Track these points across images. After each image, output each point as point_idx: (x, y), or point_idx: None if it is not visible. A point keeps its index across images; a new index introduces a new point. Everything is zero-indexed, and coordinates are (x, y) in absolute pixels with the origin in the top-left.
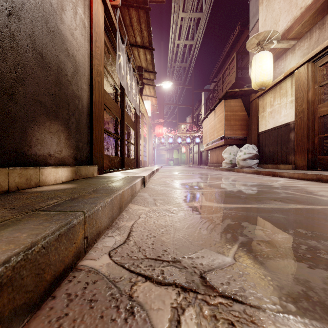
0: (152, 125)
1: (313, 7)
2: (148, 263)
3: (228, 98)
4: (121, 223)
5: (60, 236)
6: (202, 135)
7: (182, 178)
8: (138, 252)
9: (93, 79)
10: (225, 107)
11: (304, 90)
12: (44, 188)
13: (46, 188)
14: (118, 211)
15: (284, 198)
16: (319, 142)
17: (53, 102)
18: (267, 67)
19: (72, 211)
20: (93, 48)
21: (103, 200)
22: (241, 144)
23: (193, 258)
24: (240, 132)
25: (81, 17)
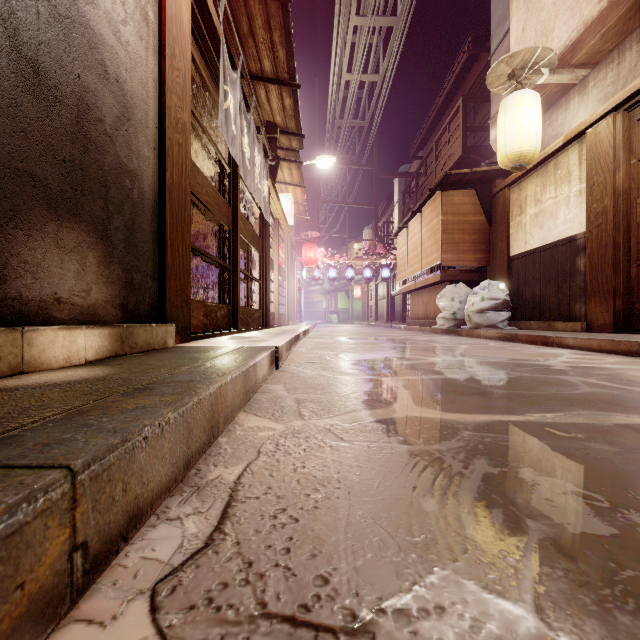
0: (296, 243)
1: None
2: None
3: (449, 187)
4: (209, 471)
5: None
6: (394, 262)
7: (356, 349)
8: (241, 586)
9: (167, 136)
10: (443, 207)
11: (606, 169)
12: (31, 378)
13: (36, 378)
14: (205, 437)
15: (590, 396)
16: (639, 275)
17: (66, 178)
18: (530, 123)
19: (31, 469)
20: (167, 70)
21: (156, 417)
22: (475, 281)
23: (412, 616)
24: (473, 257)
25: None
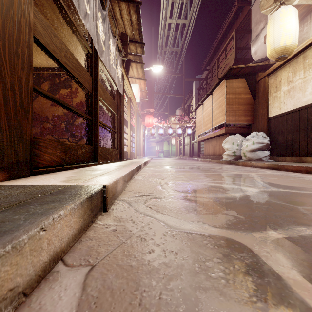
0: (142, 115)
1: None
2: None
3: (230, 77)
4: None
5: None
6: (194, 125)
7: (180, 176)
8: None
9: None
10: (227, 89)
11: None
12: None
13: None
14: None
15: None
16: None
17: None
18: (291, 27)
19: None
20: None
21: None
22: (244, 133)
23: None
24: (244, 119)
25: None
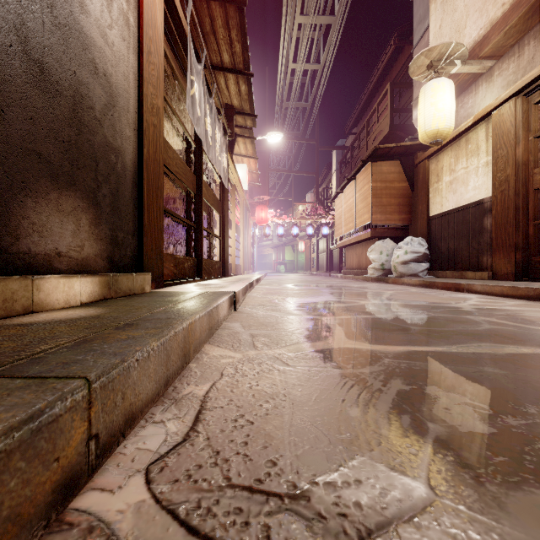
0: (250, 205)
1: (525, 2)
2: (234, 503)
3: (378, 159)
4: (184, 388)
5: (2, 455)
6: (333, 221)
7: (300, 294)
8: (212, 467)
9: (144, 119)
10: (373, 175)
11: (509, 144)
12: (40, 316)
13: (44, 316)
14: (179, 362)
15: (489, 332)
16: (535, 232)
17: (64, 156)
18: (445, 106)
19: (59, 379)
20: (144, 64)
21: (144, 345)
22: (400, 237)
23: (337, 486)
24: (398, 217)
25: (122, 8)
